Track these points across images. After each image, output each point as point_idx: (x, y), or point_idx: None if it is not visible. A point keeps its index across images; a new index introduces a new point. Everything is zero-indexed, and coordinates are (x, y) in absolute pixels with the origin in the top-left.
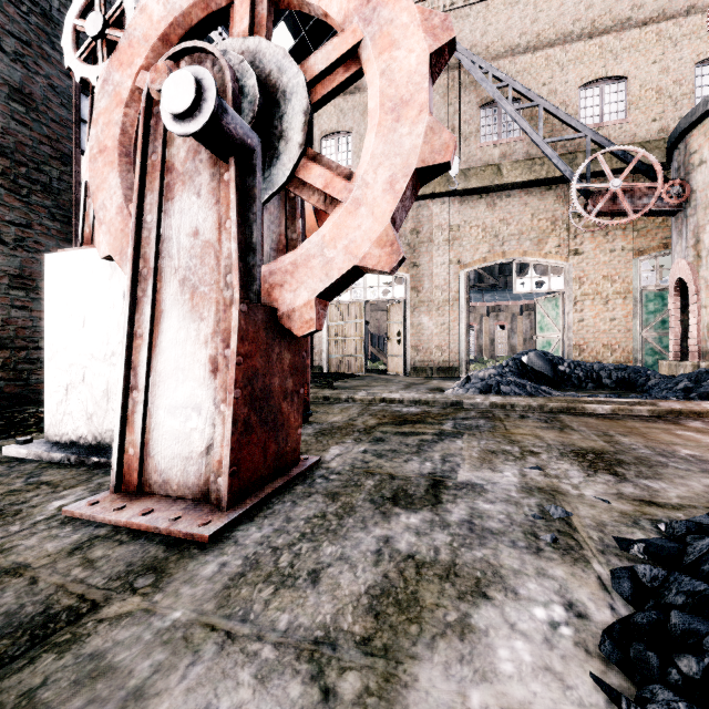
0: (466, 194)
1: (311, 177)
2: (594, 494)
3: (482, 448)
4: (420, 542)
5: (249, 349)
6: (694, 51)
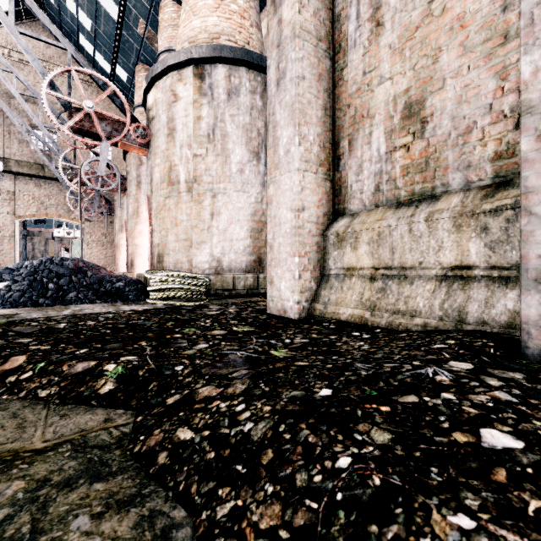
0: (21, 175)
1: None
2: None
3: None
4: None
5: None
6: None
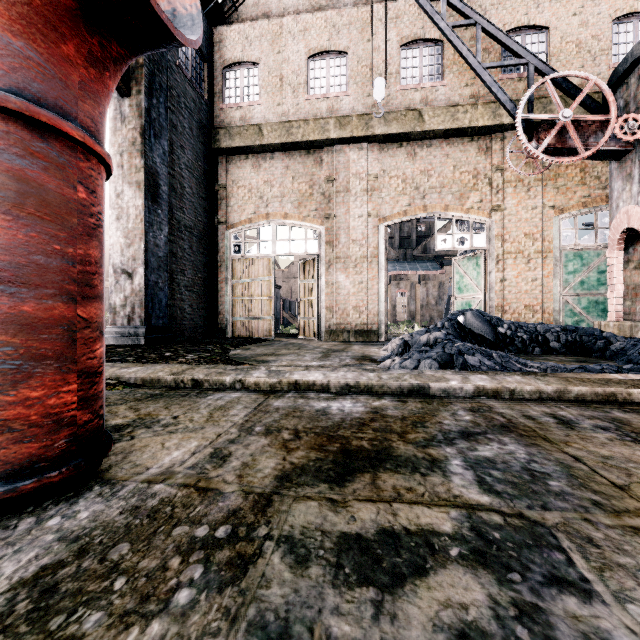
0: (386, 140)
1: None
2: None
3: None
4: None
5: None
6: (611, 7)
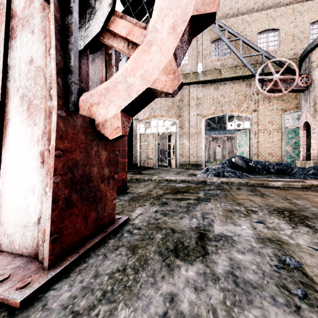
0: (205, 83)
1: (118, 28)
2: (306, 243)
3: (223, 208)
4: (199, 300)
5: (69, 146)
6: (309, 17)
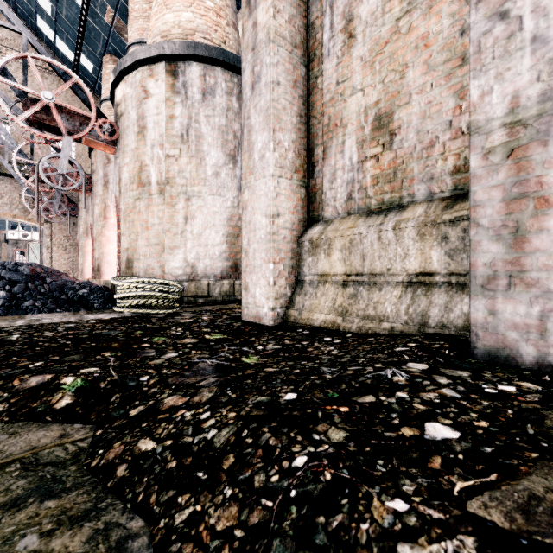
0: None
1: None
2: None
3: None
4: None
5: None
6: None
